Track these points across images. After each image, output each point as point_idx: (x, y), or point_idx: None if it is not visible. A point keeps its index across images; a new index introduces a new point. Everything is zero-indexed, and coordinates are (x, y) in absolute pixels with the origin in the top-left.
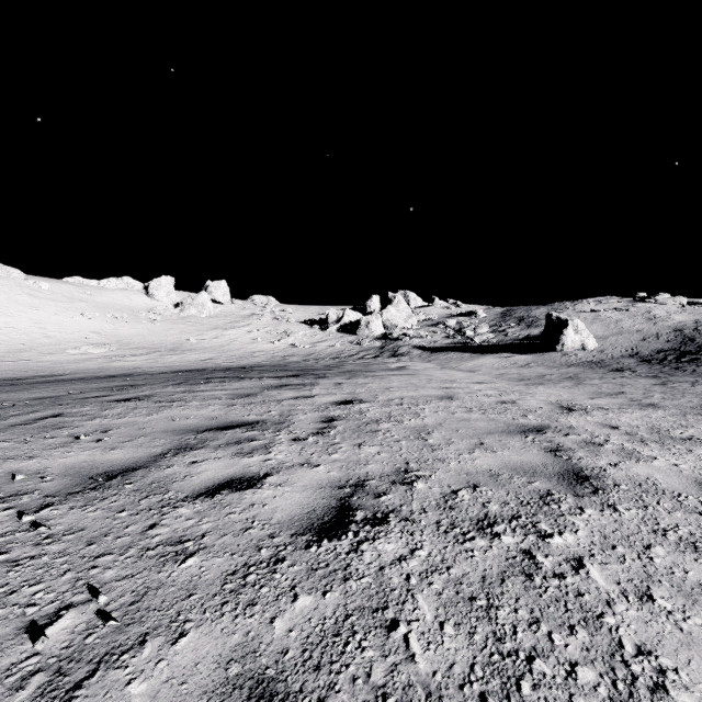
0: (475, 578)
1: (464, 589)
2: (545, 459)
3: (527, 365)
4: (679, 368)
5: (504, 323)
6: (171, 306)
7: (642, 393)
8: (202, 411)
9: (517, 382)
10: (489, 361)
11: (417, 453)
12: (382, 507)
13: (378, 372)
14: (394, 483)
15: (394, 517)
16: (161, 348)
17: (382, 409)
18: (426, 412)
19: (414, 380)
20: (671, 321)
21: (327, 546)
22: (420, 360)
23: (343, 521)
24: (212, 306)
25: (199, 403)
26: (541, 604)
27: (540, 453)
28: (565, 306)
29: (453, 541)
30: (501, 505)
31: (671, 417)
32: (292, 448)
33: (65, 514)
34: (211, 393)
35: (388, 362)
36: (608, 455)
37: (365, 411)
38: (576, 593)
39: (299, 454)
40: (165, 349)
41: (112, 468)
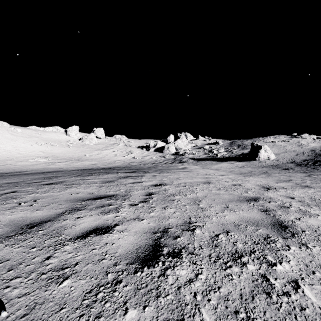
0: (236, 296)
1: (230, 304)
2: (262, 215)
3: (242, 167)
4: (315, 168)
5: (231, 147)
6: (77, 139)
7: (300, 180)
8: (86, 190)
9: (239, 175)
10: (225, 165)
11: (194, 212)
12: (177, 245)
13: (173, 170)
14: (183, 230)
15: (184, 251)
16: (72, 159)
17: (175, 188)
18: (197, 190)
19: (190, 174)
20: (309, 146)
21: (146, 272)
22: (192, 164)
23: (156, 254)
24: (96, 139)
25: (85, 185)
26: (280, 317)
27: (258, 212)
28: (259, 139)
29: (219, 268)
30: (243, 243)
31: (318, 192)
32: (130, 209)
33: (1, 250)
34: (92, 180)
35: (178, 165)
36: (293, 213)
37: (167, 190)
38: (300, 308)
39: (134, 213)
40: (74, 159)
41: (34, 221)
